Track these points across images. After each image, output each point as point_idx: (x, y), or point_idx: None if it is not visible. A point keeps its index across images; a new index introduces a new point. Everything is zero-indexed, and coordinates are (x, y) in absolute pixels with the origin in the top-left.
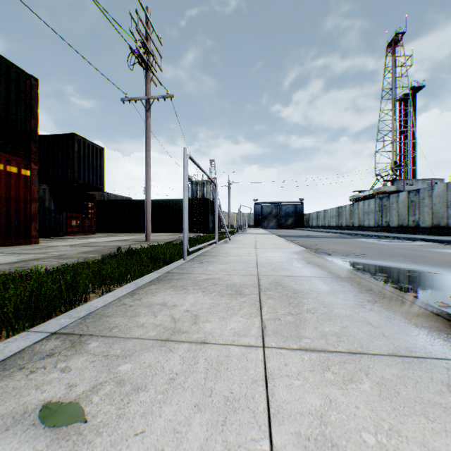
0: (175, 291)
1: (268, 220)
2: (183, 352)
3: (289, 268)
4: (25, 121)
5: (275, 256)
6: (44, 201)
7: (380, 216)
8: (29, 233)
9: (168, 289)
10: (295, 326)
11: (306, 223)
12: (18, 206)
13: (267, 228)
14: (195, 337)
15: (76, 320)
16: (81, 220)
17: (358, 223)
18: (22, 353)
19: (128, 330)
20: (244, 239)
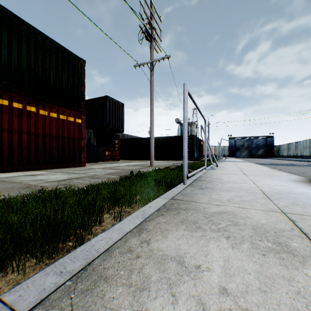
0: (188, 231)
1: (240, 151)
2: None
3: None
4: (77, 88)
5: (276, 184)
6: (90, 140)
7: None
8: (80, 159)
9: (179, 227)
10: None
11: (276, 153)
12: (74, 142)
13: (239, 157)
14: None
15: (65, 279)
16: (111, 152)
17: None
18: None
19: None
20: (228, 166)
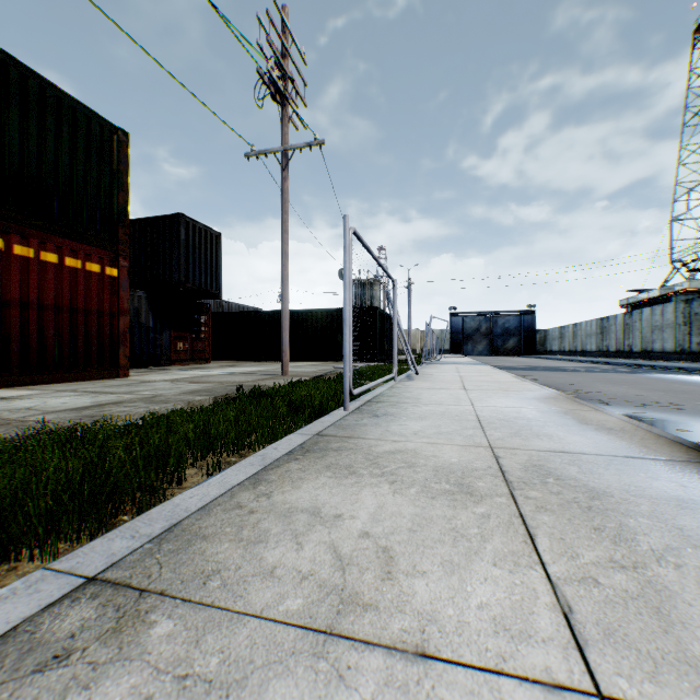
0: (335, 478)
1: (473, 341)
2: (374, 690)
3: (549, 434)
4: (110, 196)
5: (508, 405)
6: (140, 315)
7: (685, 334)
8: (116, 361)
9: (322, 474)
10: (653, 613)
11: (541, 345)
12: (101, 322)
13: (472, 355)
14: (397, 627)
15: (143, 543)
16: (190, 343)
17: (640, 346)
18: (7, 641)
19: (241, 586)
20: (440, 374)
